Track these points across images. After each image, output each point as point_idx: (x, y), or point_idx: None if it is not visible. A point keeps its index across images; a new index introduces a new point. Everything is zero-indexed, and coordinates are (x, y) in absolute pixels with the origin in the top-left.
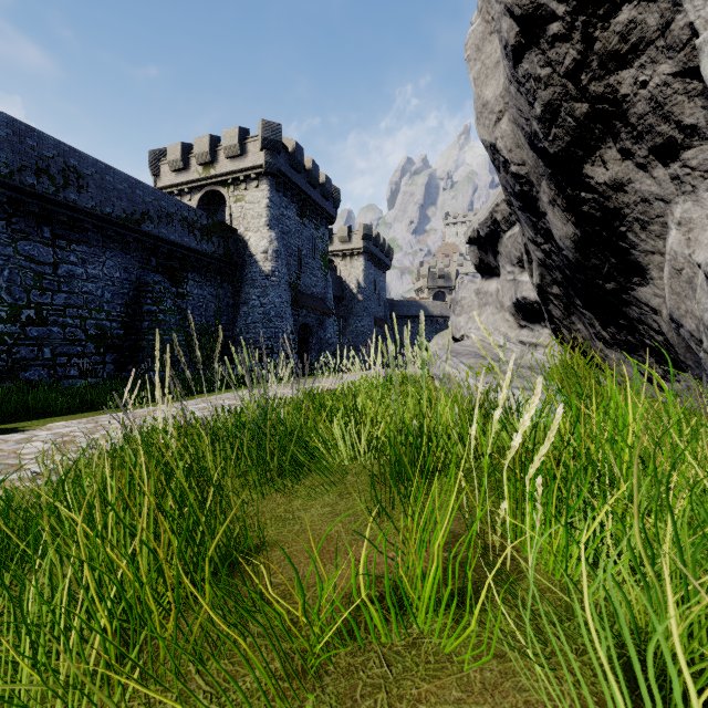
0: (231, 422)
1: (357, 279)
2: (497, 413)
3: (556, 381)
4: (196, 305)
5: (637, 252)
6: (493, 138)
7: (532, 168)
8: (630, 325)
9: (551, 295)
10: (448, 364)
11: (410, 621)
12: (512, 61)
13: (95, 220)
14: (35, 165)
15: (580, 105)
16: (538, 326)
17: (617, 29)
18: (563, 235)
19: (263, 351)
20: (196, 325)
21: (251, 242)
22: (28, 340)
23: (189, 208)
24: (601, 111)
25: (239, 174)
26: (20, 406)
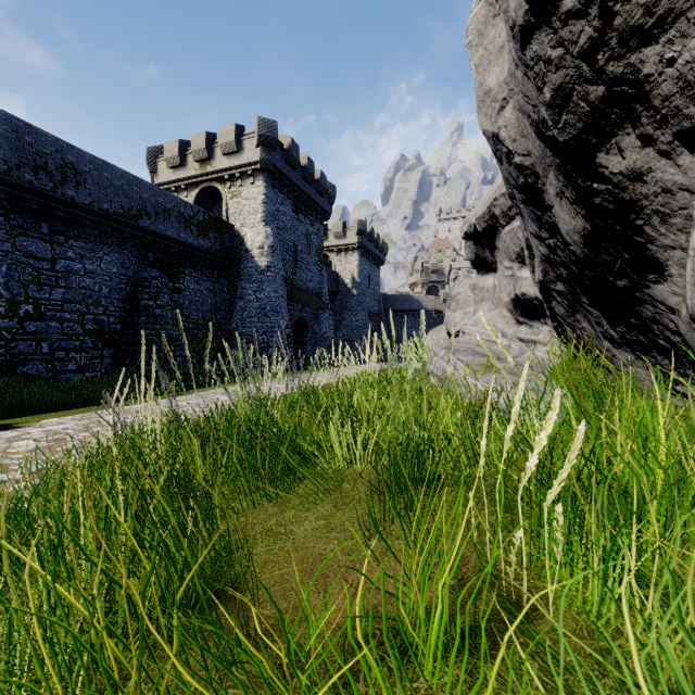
0: (222, 424)
1: (352, 274)
2: (510, 426)
3: (563, 382)
4: (193, 300)
5: (655, 247)
6: (496, 128)
7: (538, 159)
8: (642, 325)
9: (554, 292)
10: (445, 361)
11: (417, 671)
12: (520, 43)
13: (93, 216)
14: (33, 161)
15: (595, 88)
16: (537, 323)
17: (642, 1)
18: (571, 229)
19: (257, 348)
20: (193, 320)
21: (247, 238)
22: (26, 334)
23: (186, 204)
24: (619, 93)
25: (235, 170)
26: (16, 401)
